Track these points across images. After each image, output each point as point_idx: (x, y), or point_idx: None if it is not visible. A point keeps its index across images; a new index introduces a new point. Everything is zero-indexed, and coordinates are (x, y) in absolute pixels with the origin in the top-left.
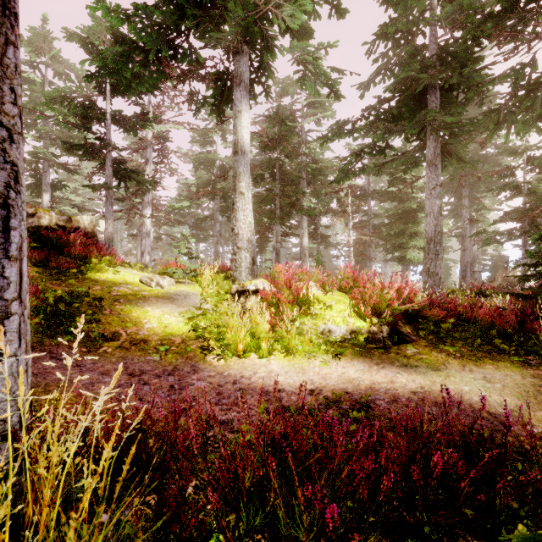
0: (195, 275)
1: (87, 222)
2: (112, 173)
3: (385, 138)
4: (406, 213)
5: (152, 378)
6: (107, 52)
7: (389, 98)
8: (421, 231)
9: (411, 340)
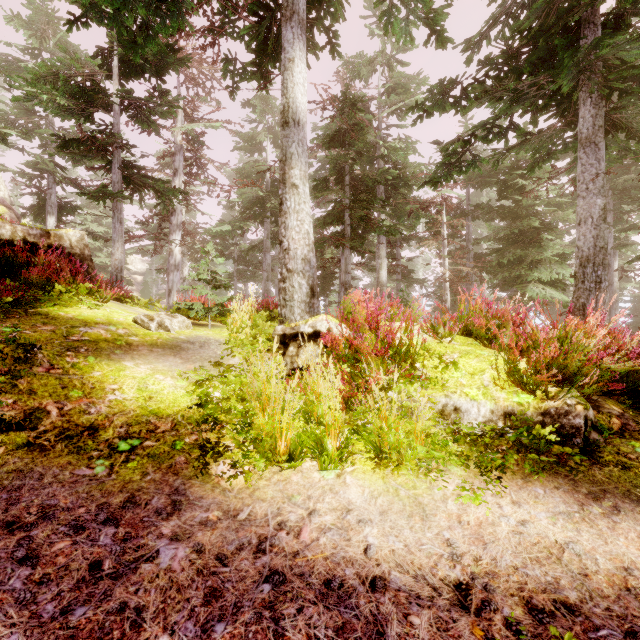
0: (222, 313)
1: (75, 239)
2: (121, 179)
3: (511, 110)
4: (524, 235)
5: (57, 538)
6: None
7: (522, 43)
8: (550, 257)
9: (633, 434)
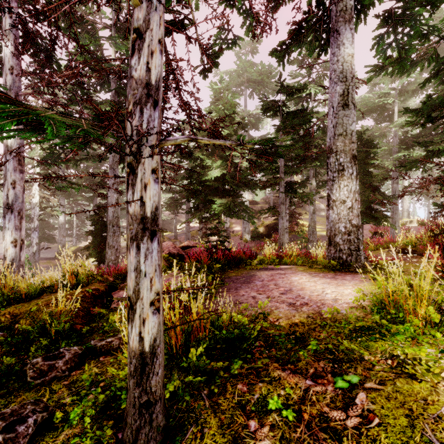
0: None
1: None
2: None
3: None
4: None
5: None
6: None
7: None
8: None
9: None
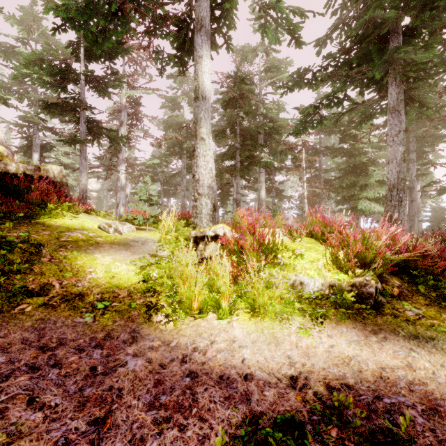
0: (155, 222)
1: (56, 172)
2: (86, 130)
3: (345, 88)
4: (356, 167)
5: (70, 355)
6: (70, 2)
7: (351, 45)
8: (373, 183)
9: (405, 297)
